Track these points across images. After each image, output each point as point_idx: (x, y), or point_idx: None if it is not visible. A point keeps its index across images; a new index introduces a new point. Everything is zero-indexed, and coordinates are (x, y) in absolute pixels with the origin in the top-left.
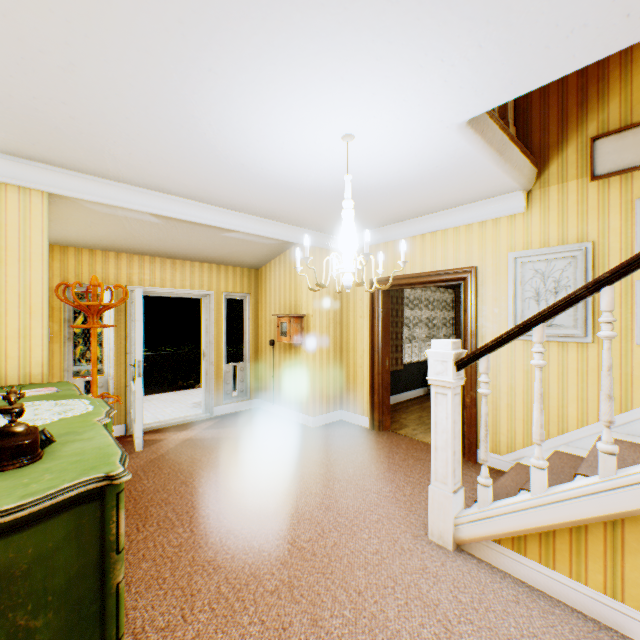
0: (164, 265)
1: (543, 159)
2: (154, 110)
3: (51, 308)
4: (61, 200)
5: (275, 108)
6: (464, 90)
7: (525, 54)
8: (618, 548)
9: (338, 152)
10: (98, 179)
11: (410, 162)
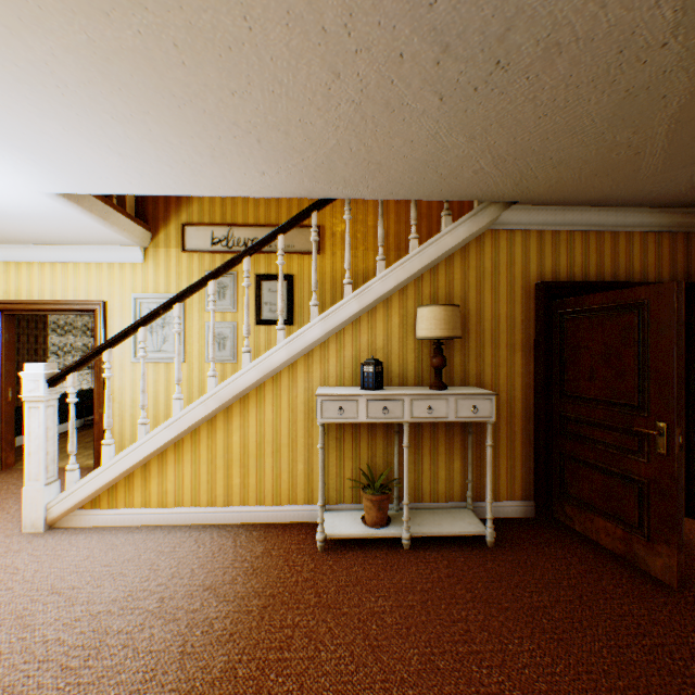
0: None
1: (157, 227)
2: None
3: None
4: None
5: None
6: (39, 177)
7: (78, 177)
8: (149, 478)
9: None
10: None
11: (10, 203)
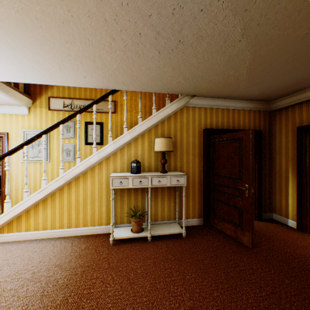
0: None
1: (35, 98)
2: None
3: None
4: None
5: None
6: None
7: None
8: (29, 217)
9: None
10: None
11: None
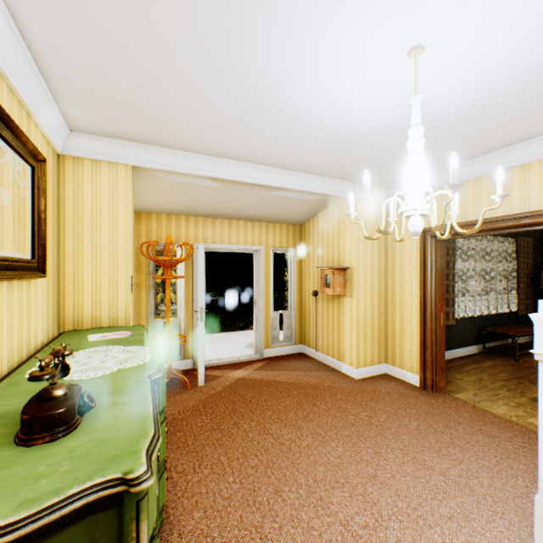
0: (222, 225)
1: None
2: (203, 60)
3: (140, 263)
4: (142, 173)
5: (328, 26)
6: None
7: None
8: None
9: (399, 77)
10: (166, 150)
11: (495, 74)
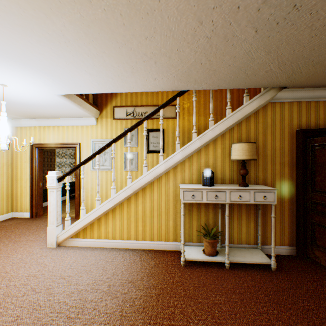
0: None
1: (102, 108)
2: None
3: None
4: None
5: None
6: (54, 87)
7: (71, 86)
8: (100, 225)
9: None
10: None
11: (42, 100)
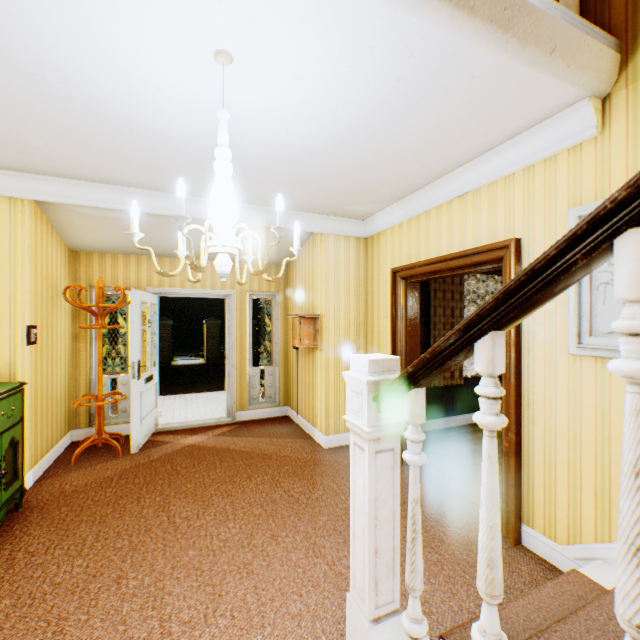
0: (184, 266)
1: (633, 31)
2: None
3: (78, 310)
4: (51, 206)
5: (91, 31)
6: None
7: None
8: None
9: (237, 88)
10: (59, 179)
11: (349, 82)
